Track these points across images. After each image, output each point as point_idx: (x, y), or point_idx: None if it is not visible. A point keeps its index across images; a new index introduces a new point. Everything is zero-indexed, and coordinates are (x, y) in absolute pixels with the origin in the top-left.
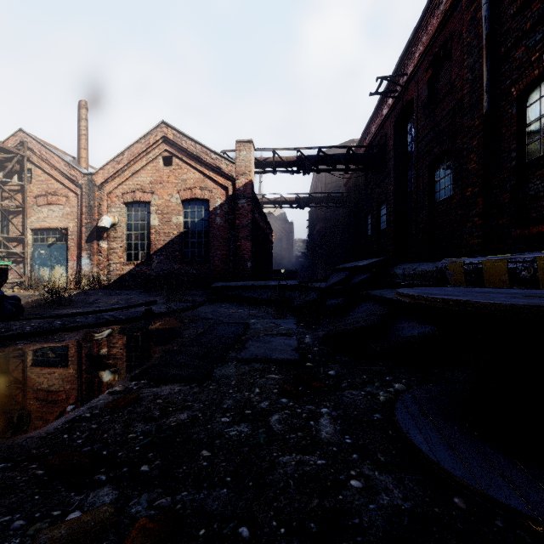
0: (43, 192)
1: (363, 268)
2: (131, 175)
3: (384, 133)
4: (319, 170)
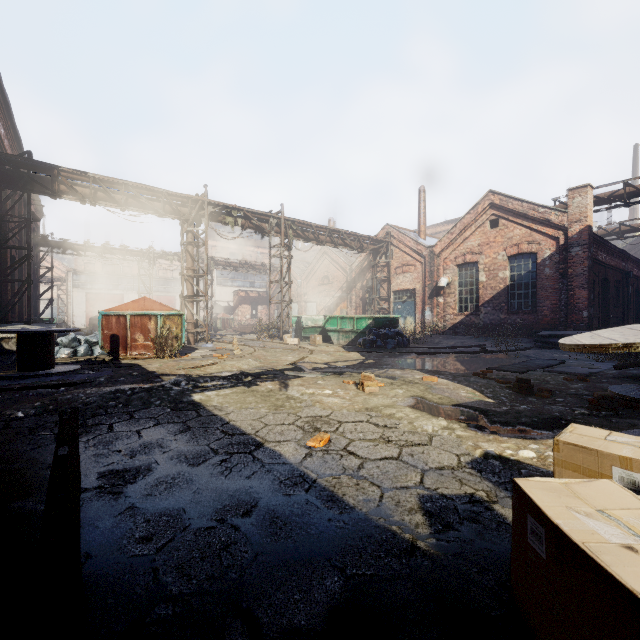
0: (400, 264)
1: None
2: (462, 242)
3: None
4: None
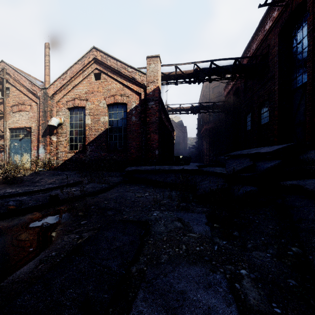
0: (16, 103)
1: (268, 154)
2: (72, 88)
3: (267, 44)
4: (211, 79)
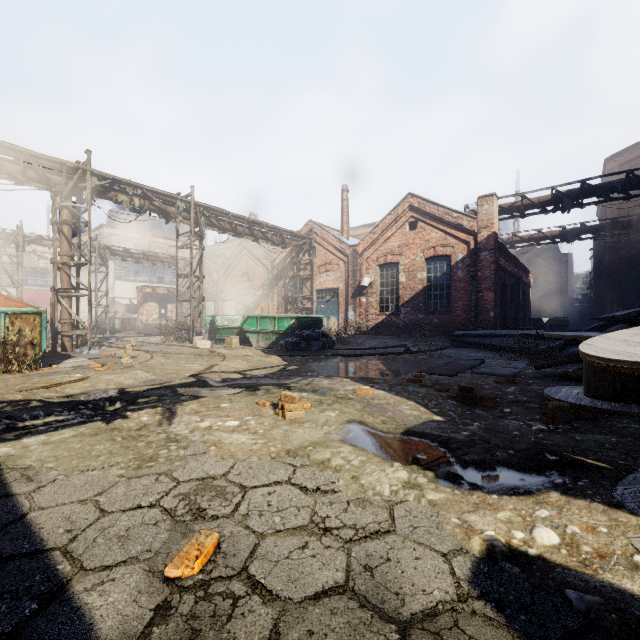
0: (323, 263)
1: (619, 318)
2: (383, 242)
3: None
4: (582, 205)
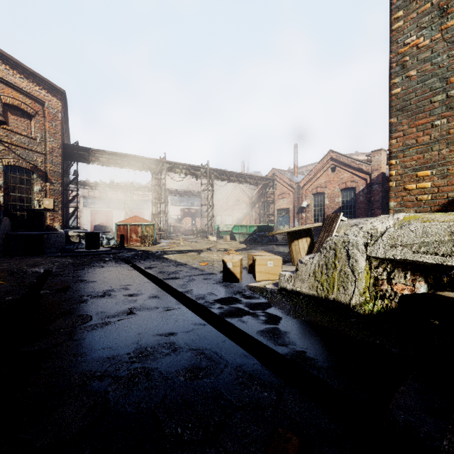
0: (280, 193)
1: None
2: (315, 180)
3: None
4: None
